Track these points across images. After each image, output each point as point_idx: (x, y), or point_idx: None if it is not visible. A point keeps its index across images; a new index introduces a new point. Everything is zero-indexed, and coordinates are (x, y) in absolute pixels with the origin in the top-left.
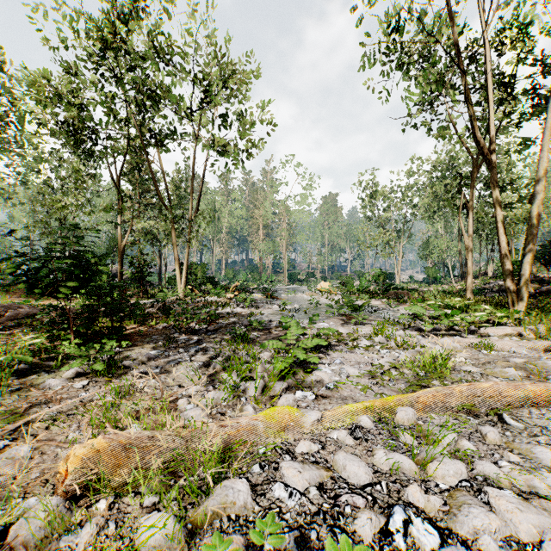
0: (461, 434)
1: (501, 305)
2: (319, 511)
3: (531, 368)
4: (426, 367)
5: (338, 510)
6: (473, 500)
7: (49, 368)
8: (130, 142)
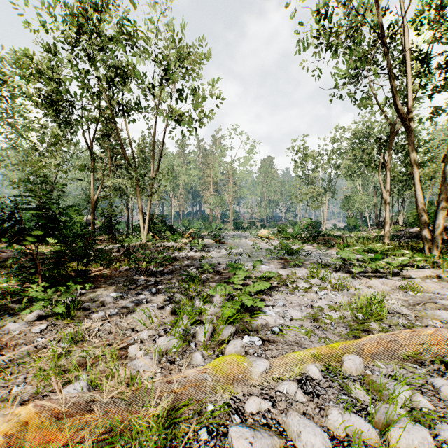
0: (411, 386)
1: (416, 249)
2: None
3: None
4: (362, 309)
5: None
6: None
7: (14, 311)
8: (101, 112)
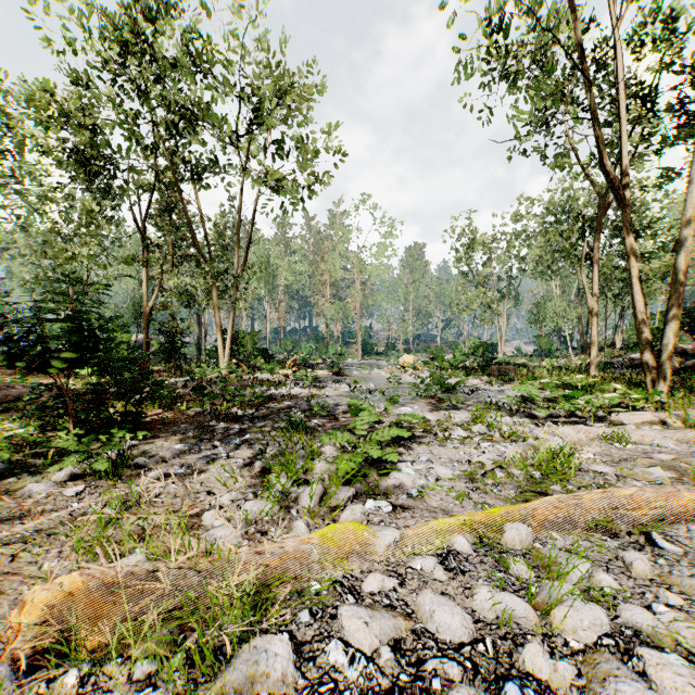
0: (595, 562)
1: (636, 384)
2: (394, 688)
3: (683, 468)
4: (542, 466)
5: (422, 684)
6: (621, 669)
7: (36, 468)
8: (158, 175)
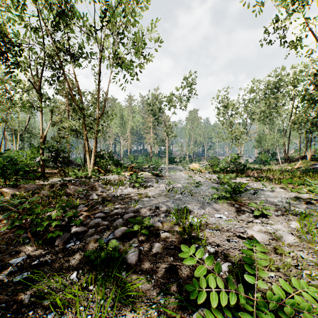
0: None
1: None
2: None
3: None
4: None
5: None
6: None
7: None
8: (50, 57)
